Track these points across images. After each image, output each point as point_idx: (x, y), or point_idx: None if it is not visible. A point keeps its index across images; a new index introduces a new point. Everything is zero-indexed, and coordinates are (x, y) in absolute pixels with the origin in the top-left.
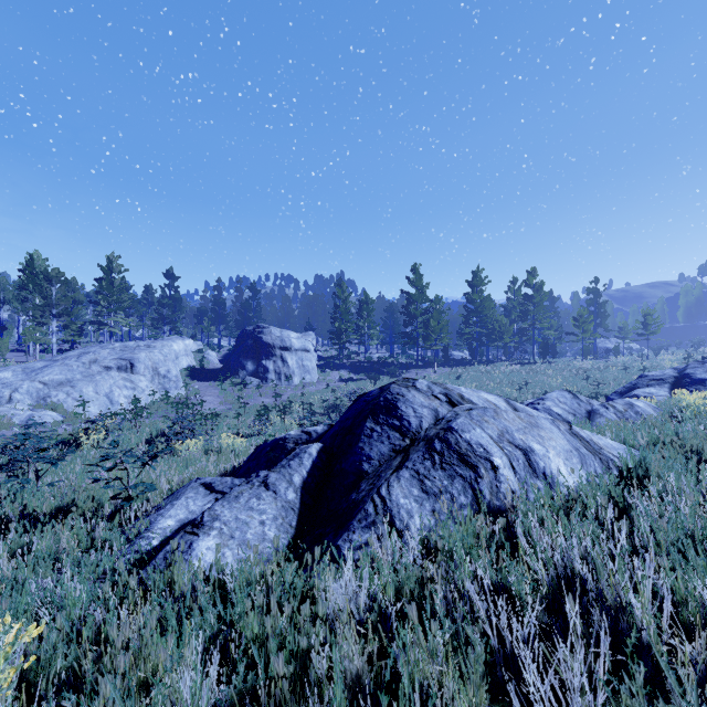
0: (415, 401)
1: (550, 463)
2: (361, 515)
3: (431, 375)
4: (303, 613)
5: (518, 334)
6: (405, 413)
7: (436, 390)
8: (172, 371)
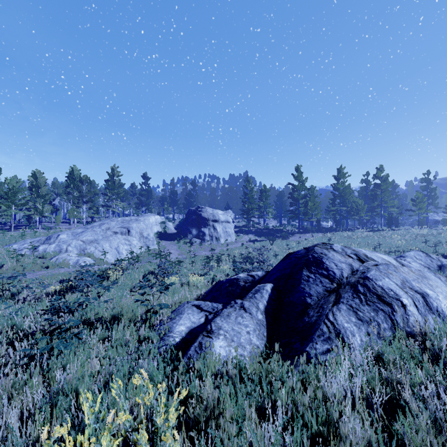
0: (335, 258)
1: (440, 303)
2: (319, 332)
3: (309, 238)
4: (318, 395)
5: (370, 210)
6: (330, 266)
7: (348, 251)
8: (150, 235)
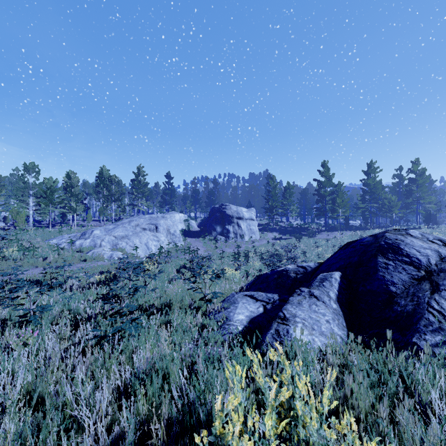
0: (415, 244)
1: None
2: (424, 322)
3: (337, 236)
4: None
5: (404, 207)
6: (411, 253)
7: (430, 237)
8: (177, 231)
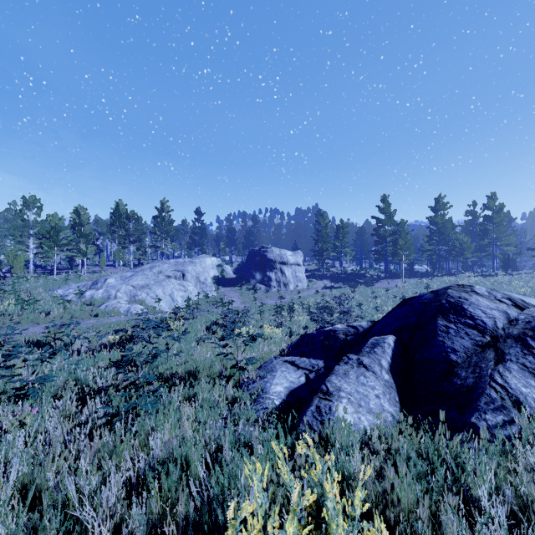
0: (481, 304)
1: None
2: (485, 398)
3: (400, 284)
4: None
5: (478, 250)
6: (475, 314)
7: (498, 295)
8: (208, 279)
